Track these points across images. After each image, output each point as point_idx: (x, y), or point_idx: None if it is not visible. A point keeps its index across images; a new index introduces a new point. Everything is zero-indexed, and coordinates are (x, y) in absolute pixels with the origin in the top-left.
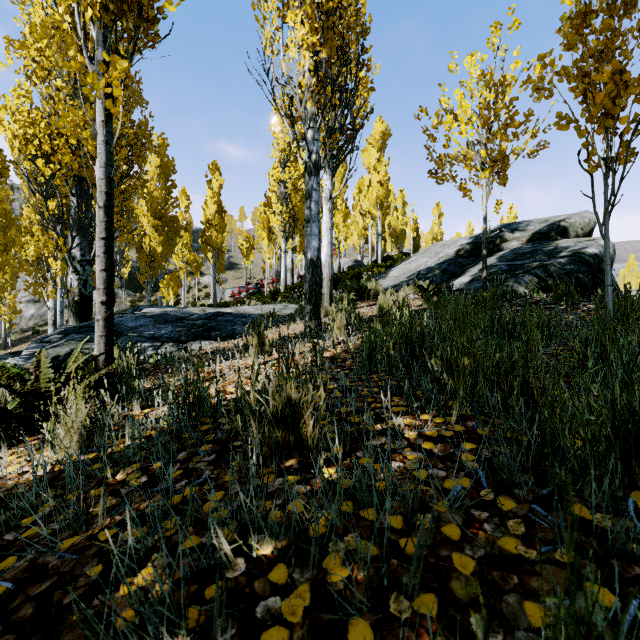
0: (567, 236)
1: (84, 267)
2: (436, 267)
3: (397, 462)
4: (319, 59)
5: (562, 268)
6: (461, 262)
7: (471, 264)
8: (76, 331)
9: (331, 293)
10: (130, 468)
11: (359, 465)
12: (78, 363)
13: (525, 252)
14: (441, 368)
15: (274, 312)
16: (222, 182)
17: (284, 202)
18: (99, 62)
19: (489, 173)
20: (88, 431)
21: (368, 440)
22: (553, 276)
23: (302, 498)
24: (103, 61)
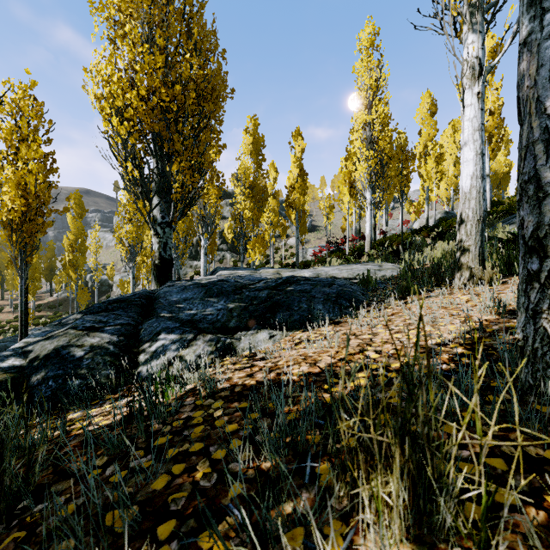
0: None
1: (164, 229)
2: None
3: None
4: None
5: None
6: None
7: None
8: (102, 308)
9: (482, 244)
10: None
11: None
12: None
13: None
14: None
15: (368, 276)
16: (304, 146)
17: (370, 146)
18: None
19: None
20: None
21: None
22: None
23: None
24: None
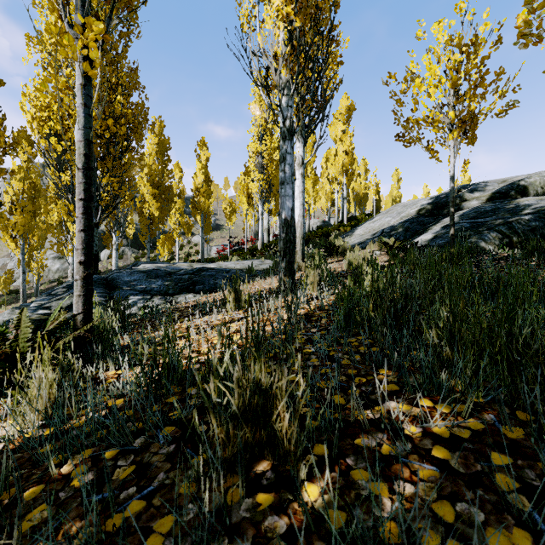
0: (527, 195)
1: None
2: (399, 225)
3: (404, 482)
4: (293, 28)
5: (527, 225)
6: (423, 221)
7: (432, 222)
8: None
9: (303, 250)
10: (80, 456)
11: (352, 482)
12: (56, 322)
13: (486, 210)
14: (438, 339)
15: (252, 267)
16: (209, 156)
17: (261, 171)
18: (75, 23)
19: (457, 133)
20: (52, 400)
21: (358, 435)
22: (518, 232)
23: (277, 543)
24: (81, 25)
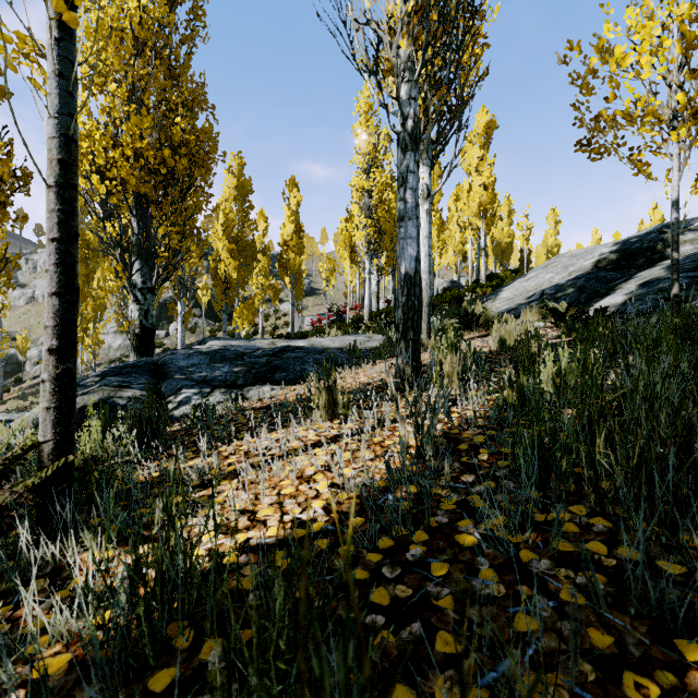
0: None
1: (145, 296)
2: (568, 284)
3: None
4: None
5: None
6: (605, 276)
7: (620, 278)
8: (116, 372)
9: (429, 321)
10: None
11: None
12: (7, 457)
13: None
14: None
15: (355, 346)
16: (300, 199)
17: (368, 214)
18: None
19: (687, 131)
20: None
21: None
22: None
23: None
24: None
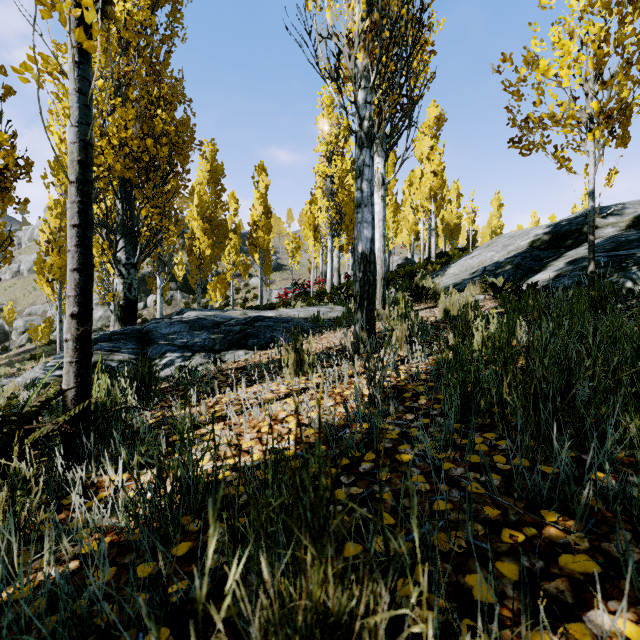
0: None
1: (129, 271)
2: (506, 262)
3: None
4: None
5: None
6: (538, 255)
7: (552, 257)
8: (107, 339)
9: (384, 294)
10: None
11: None
12: (38, 401)
13: (630, 239)
14: None
15: (319, 316)
16: (268, 183)
17: (330, 198)
18: None
19: (601, 132)
20: None
21: None
22: None
23: None
24: None
